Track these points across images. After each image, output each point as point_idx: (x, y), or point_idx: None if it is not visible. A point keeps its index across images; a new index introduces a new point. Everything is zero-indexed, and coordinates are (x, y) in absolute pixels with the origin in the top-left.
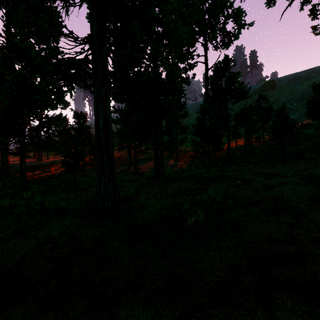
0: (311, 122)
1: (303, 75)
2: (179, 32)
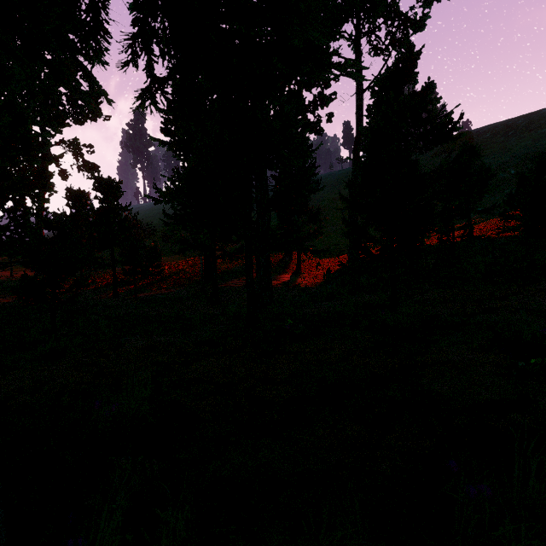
0: None
1: (521, 122)
2: None
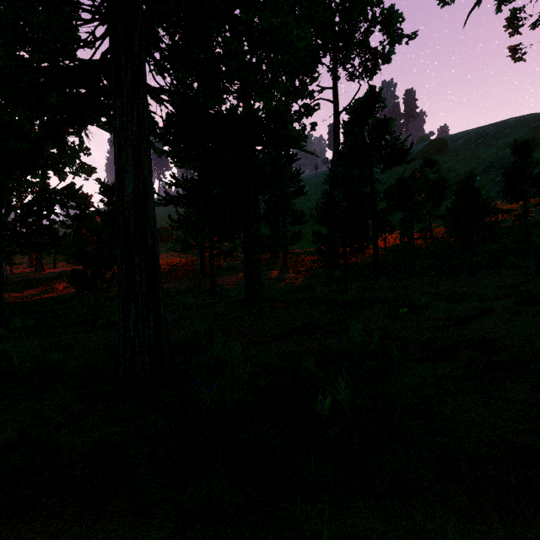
0: (505, 207)
1: (490, 131)
2: (291, 36)
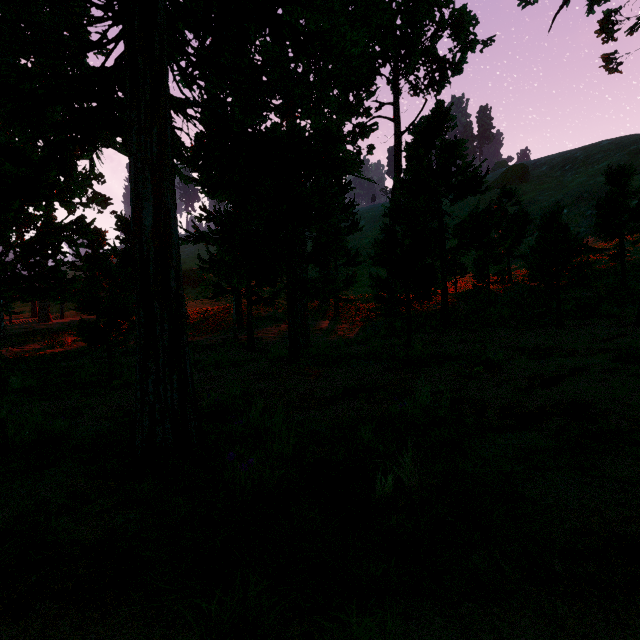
0: (597, 245)
1: (579, 155)
2: (343, 41)
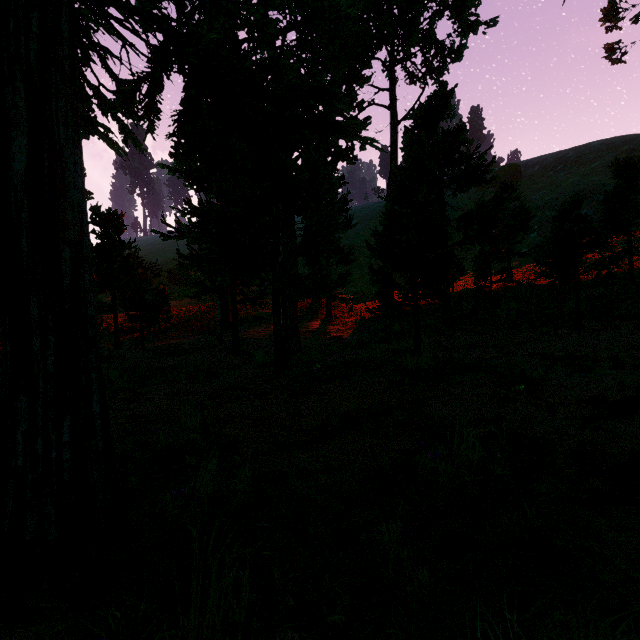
0: None
1: (570, 156)
2: None
